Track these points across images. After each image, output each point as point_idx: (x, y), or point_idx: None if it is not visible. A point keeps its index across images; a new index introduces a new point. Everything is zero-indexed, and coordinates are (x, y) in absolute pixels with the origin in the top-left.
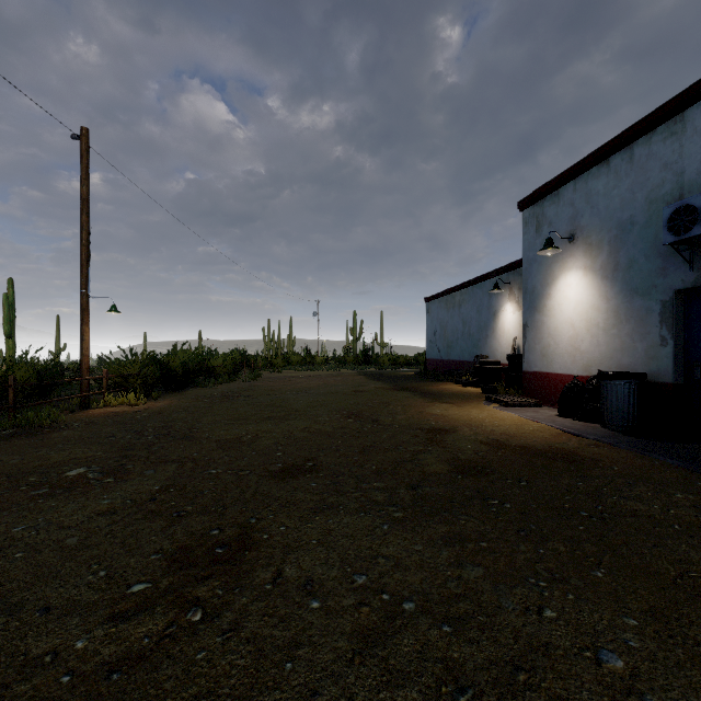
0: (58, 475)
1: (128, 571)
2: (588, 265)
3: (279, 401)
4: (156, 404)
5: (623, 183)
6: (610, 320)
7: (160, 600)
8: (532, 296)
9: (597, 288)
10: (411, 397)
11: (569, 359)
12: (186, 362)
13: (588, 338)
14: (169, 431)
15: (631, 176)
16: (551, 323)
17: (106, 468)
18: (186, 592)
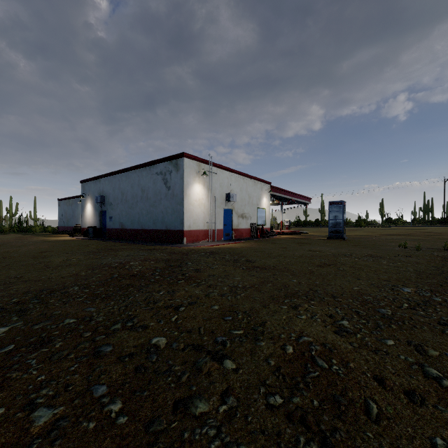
0: None
1: None
2: (91, 202)
3: None
4: None
5: (95, 187)
6: (94, 215)
7: None
8: (83, 207)
9: (92, 208)
10: (42, 237)
11: (89, 224)
12: None
13: (91, 219)
14: None
15: (96, 186)
16: (86, 215)
17: None
18: None
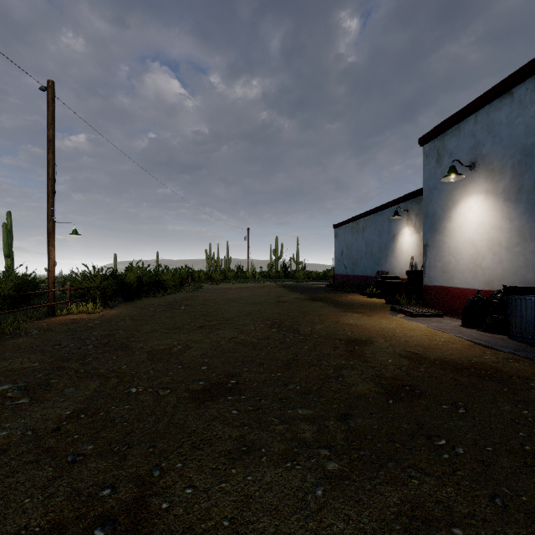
0: None
1: None
2: (490, 189)
3: (213, 310)
4: (110, 312)
5: (528, 111)
6: (513, 239)
7: None
8: (433, 219)
9: (499, 210)
10: (325, 306)
11: (469, 275)
12: (140, 276)
13: (490, 256)
14: (109, 340)
15: None
16: (452, 243)
17: (31, 383)
18: None
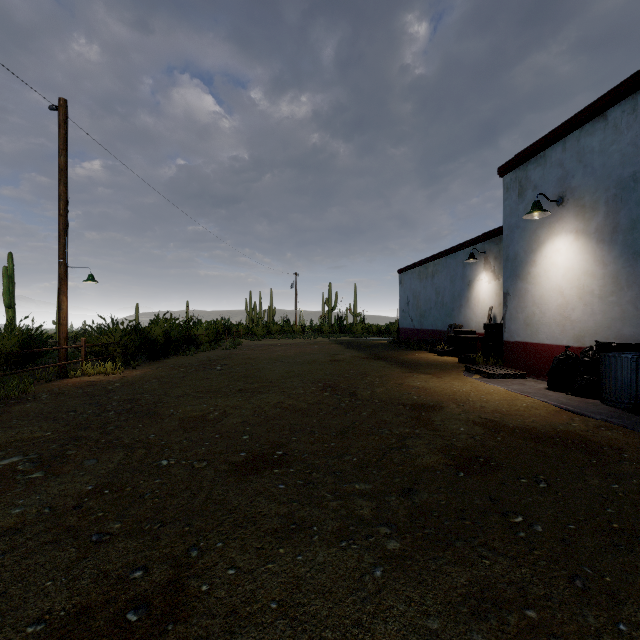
0: None
1: None
2: (581, 228)
3: (254, 371)
4: (132, 373)
5: (624, 137)
6: (608, 286)
7: None
8: (514, 263)
9: (591, 253)
10: (387, 366)
11: (557, 329)
12: (168, 330)
13: (581, 307)
14: (133, 405)
15: (634, 129)
16: (536, 291)
17: (45, 455)
18: None
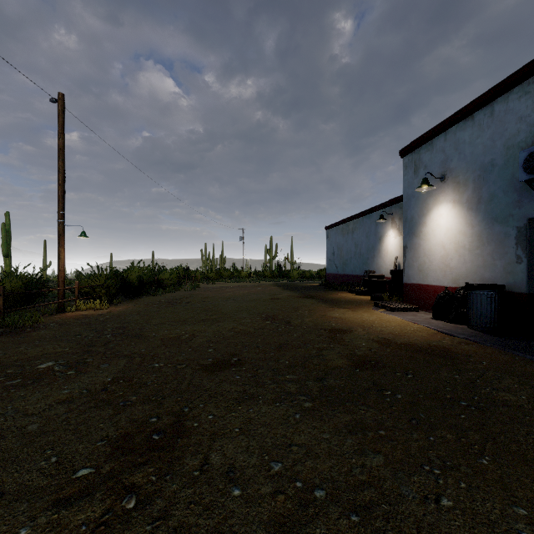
0: (31, 368)
1: (76, 456)
2: (456, 199)
3: (212, 306)
4: (116, 309)
5: (485, 133)
6: (474, 242)
7: (100, 486)
8: (411, 224)
9: (464, 217)
10: (315, 303)
11: (440, 274)
12: (141, 275)
13: (456, 257)
14: (124, 330)
15: (492, 128)
16: (426, 245)
17: (70, 362)
18: (124, 478)
